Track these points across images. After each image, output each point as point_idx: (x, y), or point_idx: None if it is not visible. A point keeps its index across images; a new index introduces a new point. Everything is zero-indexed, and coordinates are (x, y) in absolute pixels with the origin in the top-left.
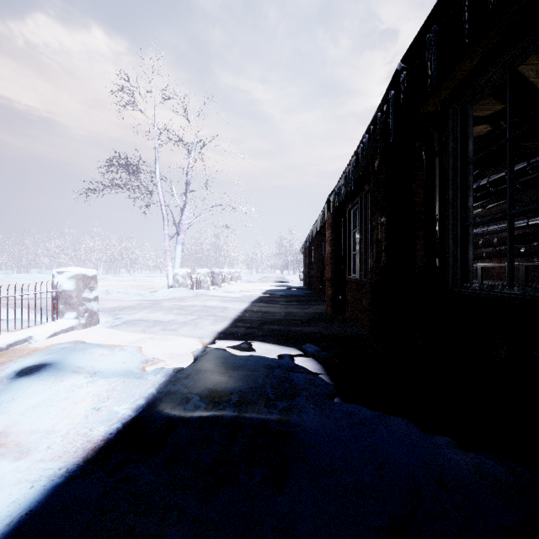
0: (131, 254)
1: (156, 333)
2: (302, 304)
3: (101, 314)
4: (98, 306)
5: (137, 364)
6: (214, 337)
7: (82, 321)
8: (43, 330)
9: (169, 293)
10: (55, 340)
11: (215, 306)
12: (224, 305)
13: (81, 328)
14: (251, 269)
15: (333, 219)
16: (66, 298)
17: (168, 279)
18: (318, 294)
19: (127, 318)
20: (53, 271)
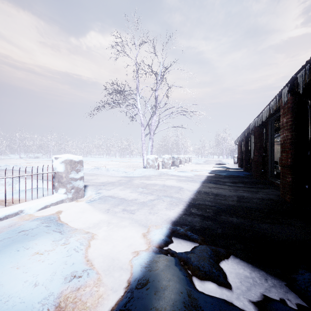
0: (131, 147)
1: (115, 215)
2: (249, 186)
3: (90, 188)
4: (95, 180)
5: (55, 287)
6: (166, 230)
7: (69, 196)
8: (34, 204)
9: (142, 172)
10: (43, 212)
11: (172, 186)
12: (179, 185)
13: (68, 201)
14: (198, 155)
15: (295, 102)
16: (58, 178)
17: (144, 162)
18: (260, 176)
19: (104, 194)
20: (52, 157)
